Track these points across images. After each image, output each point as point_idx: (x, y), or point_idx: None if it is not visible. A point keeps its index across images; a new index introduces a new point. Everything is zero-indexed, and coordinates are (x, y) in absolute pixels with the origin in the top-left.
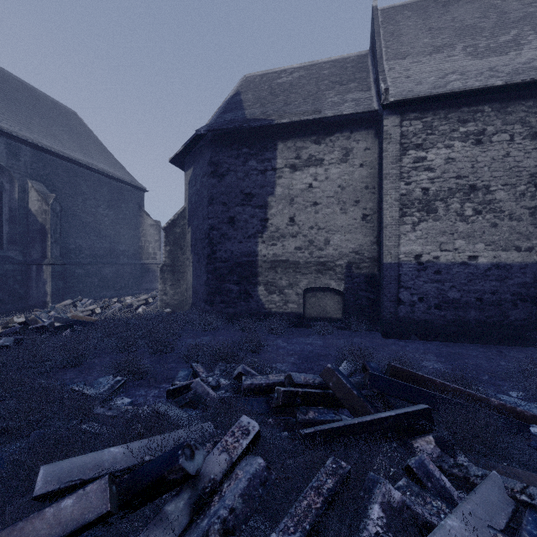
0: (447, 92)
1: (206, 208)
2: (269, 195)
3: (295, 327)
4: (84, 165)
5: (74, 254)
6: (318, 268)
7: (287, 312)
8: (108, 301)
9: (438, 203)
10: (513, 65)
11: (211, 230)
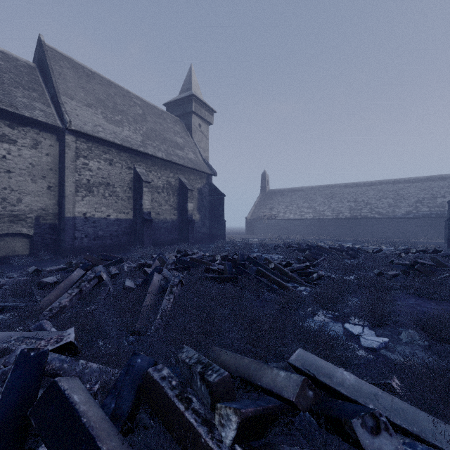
0: (100, 137)
1: None
2: None
3: None
4: None
5: None
6: (11, 219)
7: None
8: None
9: (94, 188)
10: (122, 136)
11: None
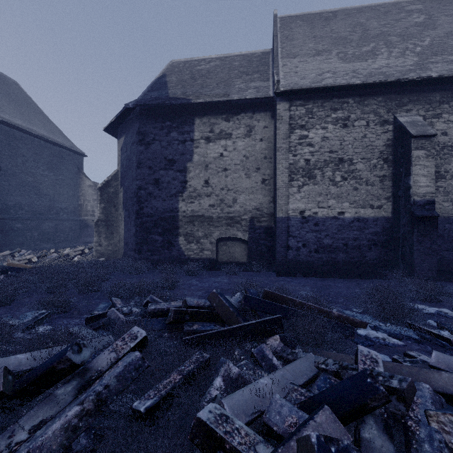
0: (322, 86)
1: (135, 171)
2: (188, 162)
3: (210, 270)
4: (23, 130)
5: (13, 210)
6: (228, 221)
7: (203, 258)
8: (46, 252)
9: (316, 171)
10: (369, 70)
11: (138, 189)
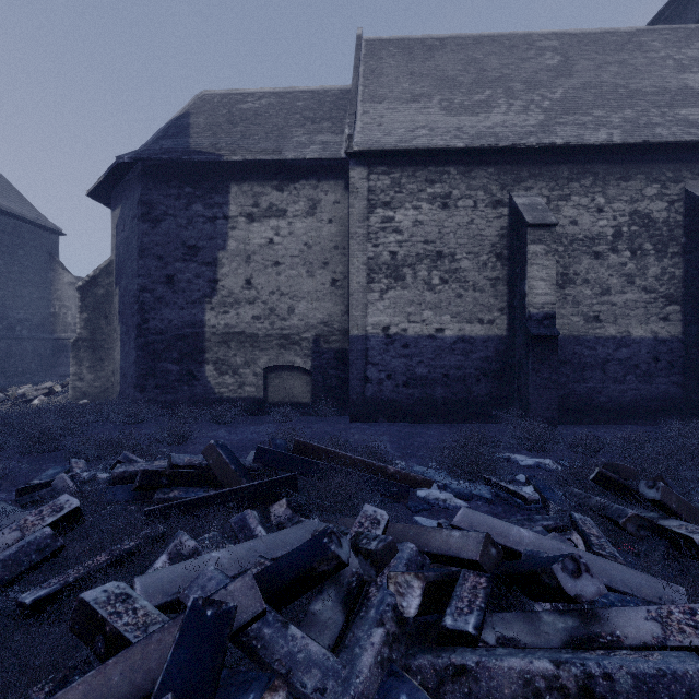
0: (412, 148)
1: (136, 262)
2: (220, 250)
3: (253, 415)
4: None
5: None
6: (281, 342)
7: (243, 397)
8: None
9: (406, 269)
10: (478, 128)
11: (141, 291)
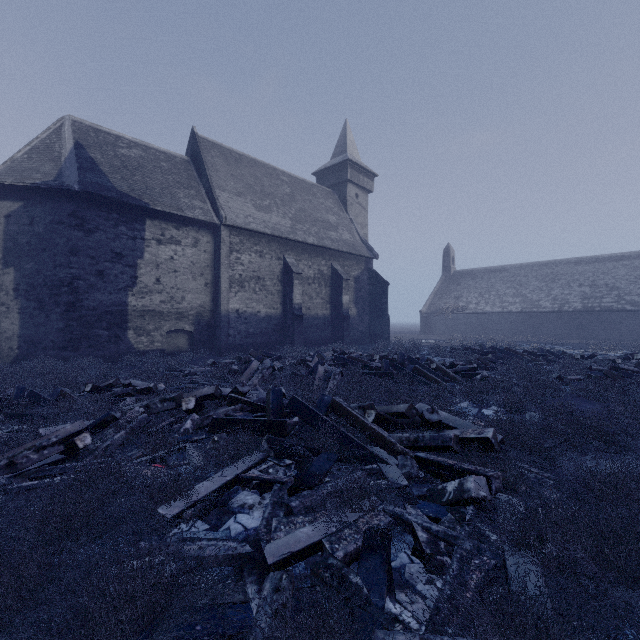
0: (251, 229)
1: (65, 257)
2: (139, 259)
3: None
4: None
5: None
6: (177, 316)
7: (153, 349)
8: None
9: (246, 283)
10: (271, 224)
11: (76, 279)
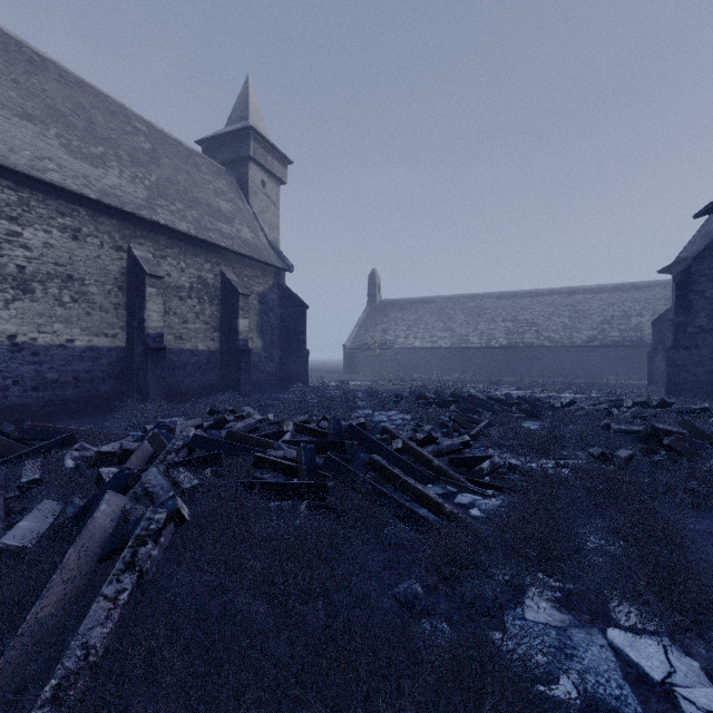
0: (48, 181)
1: None
2: None
3: None
4: None
5: None
6: None
7: None
8: None
9: (36, 284)
10: (103, 184)
11: None
